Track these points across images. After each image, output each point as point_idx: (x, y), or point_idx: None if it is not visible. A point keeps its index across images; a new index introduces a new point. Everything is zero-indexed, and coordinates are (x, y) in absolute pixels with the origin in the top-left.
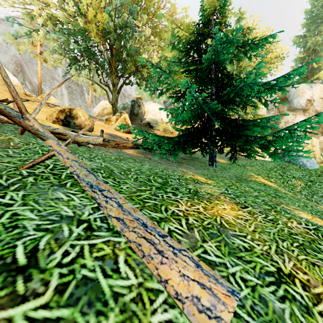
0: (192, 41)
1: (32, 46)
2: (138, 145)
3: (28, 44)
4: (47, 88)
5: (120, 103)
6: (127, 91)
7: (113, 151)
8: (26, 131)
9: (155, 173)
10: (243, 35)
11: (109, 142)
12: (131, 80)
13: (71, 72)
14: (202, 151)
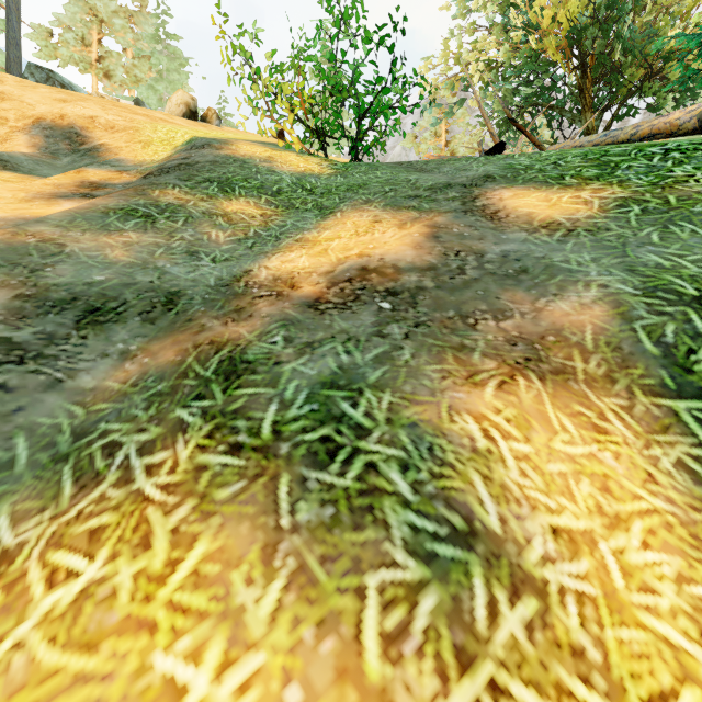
0: None
1: (434, 139)
2: None
3: (429, 138)
4: None
5: None
6: None
7: None
8: None
9: None
10: None
11: None
12: (631, 121)
13: None
14: None
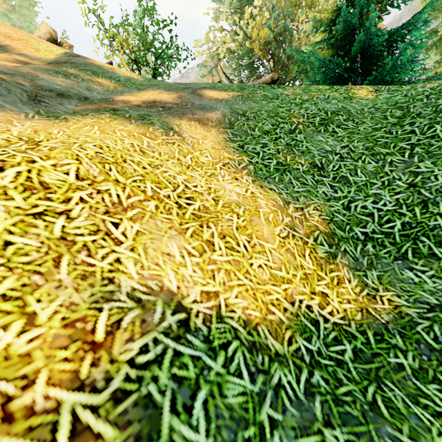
0: (335, 18)
1: None
2: None
3: None
4: None
5: None
6: None
7: None
8: None
9: None
10: None
11: None
12: None
13: None
14: None
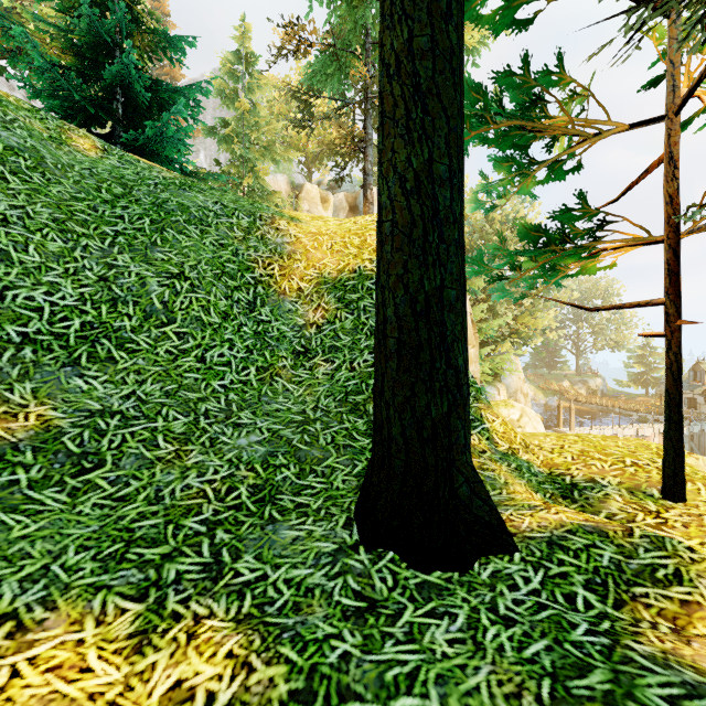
0: (79, 5)
1: None
2: None
3: None
4: None
5: None
6: None
7: None
8: None
9: None
10: (248, 64)
11: None
12: None
13: None
14: None
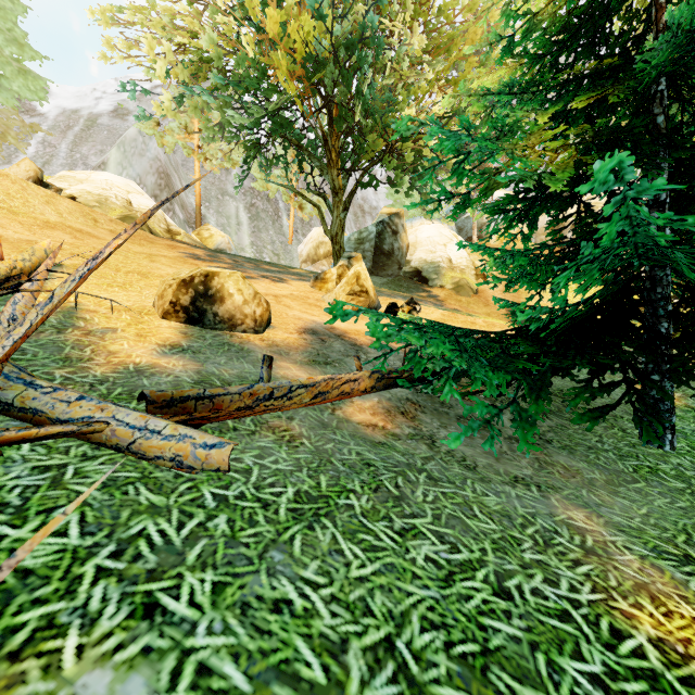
0: (578, 10)
1: (185, 134)
2: (389, 377)
3: (178, 131)
4: (212, 213)
5: (354, 227)
6: (368, 201)
7: (304, 423)
8: (41, 377)
9: (477, 666)
10: None
11: (290, 395)
12: (378, 175)
13: (256, 175)
14: (636, 409)
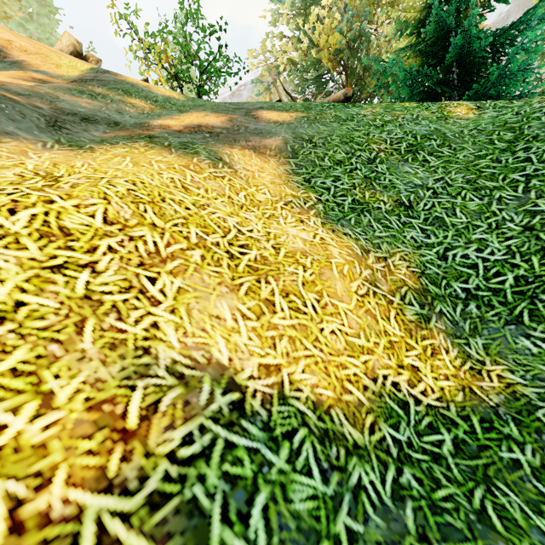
0: (424, 18)
1: None
2: None
3: None
4: None
5: None
6: None
7: None
8: None
9: None
10: None
11: None
12: None
13: None
14: None
